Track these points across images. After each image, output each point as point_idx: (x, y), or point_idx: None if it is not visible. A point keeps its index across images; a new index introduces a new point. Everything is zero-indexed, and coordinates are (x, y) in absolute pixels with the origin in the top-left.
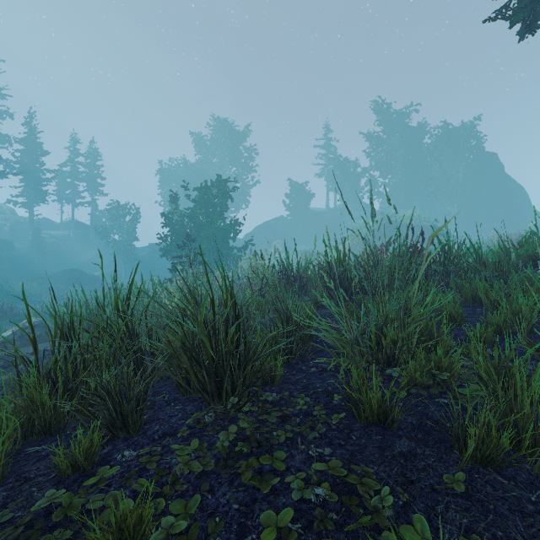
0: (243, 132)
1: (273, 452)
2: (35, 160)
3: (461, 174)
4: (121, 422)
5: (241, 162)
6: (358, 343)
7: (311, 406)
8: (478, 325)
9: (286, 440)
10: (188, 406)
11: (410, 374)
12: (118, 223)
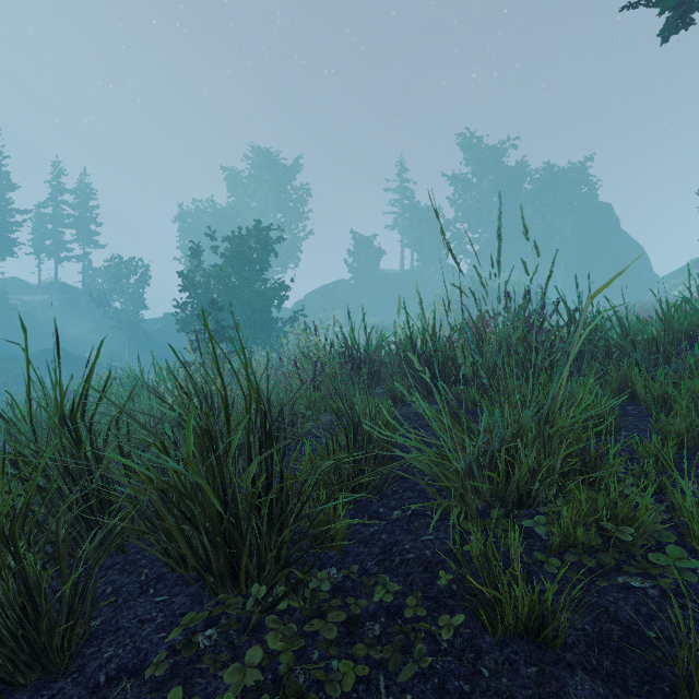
0: (292, 168)
1: None
2: (0, 197)
3: (568, 229)
4: (30, 653)
5: (290, 207)
6: (470, 472)
7: (399, 593)
8: (655, 437)
9: (356, 681)
10: (179, 595)
11: (566, 529)
12: (120, 285)
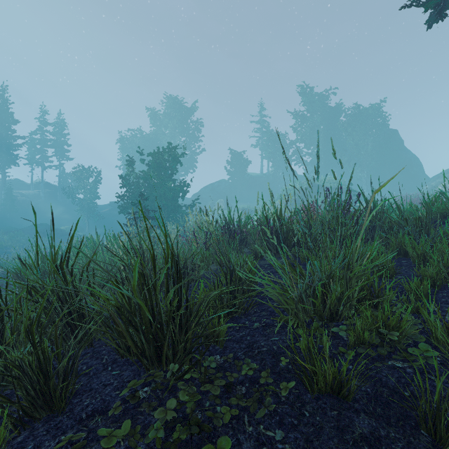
0: (191, 108)
1: (217, 440)
2: (8, 128)
3: (369, 146)
4: (43, 400)
5: (190, 133)
6: (301, 299)
7: (257, 370)
8: (416, 279)
9: (231, 418)
10: (126, 371)
11: (358, 333)
12: (82, 184)
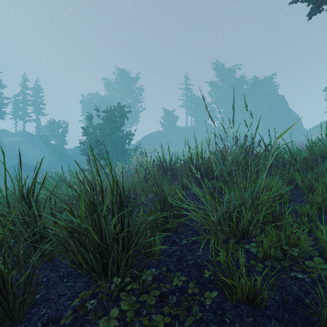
0: (135, 78)
1: None
2: None
3: (264, 107)
4: (3, 312)
5: (134, 96)
6: (219, 221)
7: (185, 280)
8: (307, 205)
9: (164, 325)
10: (78, 282)
11: (266, 249)
12: (54, 133)
